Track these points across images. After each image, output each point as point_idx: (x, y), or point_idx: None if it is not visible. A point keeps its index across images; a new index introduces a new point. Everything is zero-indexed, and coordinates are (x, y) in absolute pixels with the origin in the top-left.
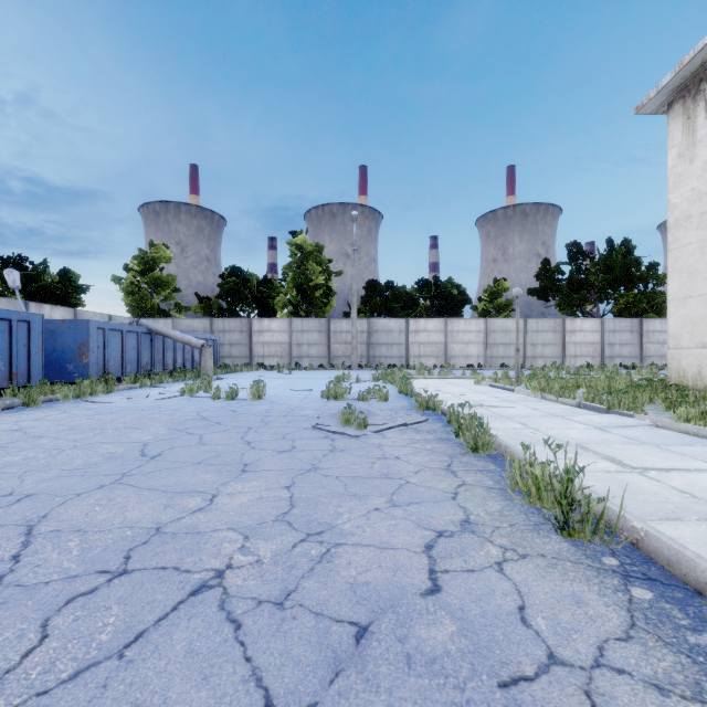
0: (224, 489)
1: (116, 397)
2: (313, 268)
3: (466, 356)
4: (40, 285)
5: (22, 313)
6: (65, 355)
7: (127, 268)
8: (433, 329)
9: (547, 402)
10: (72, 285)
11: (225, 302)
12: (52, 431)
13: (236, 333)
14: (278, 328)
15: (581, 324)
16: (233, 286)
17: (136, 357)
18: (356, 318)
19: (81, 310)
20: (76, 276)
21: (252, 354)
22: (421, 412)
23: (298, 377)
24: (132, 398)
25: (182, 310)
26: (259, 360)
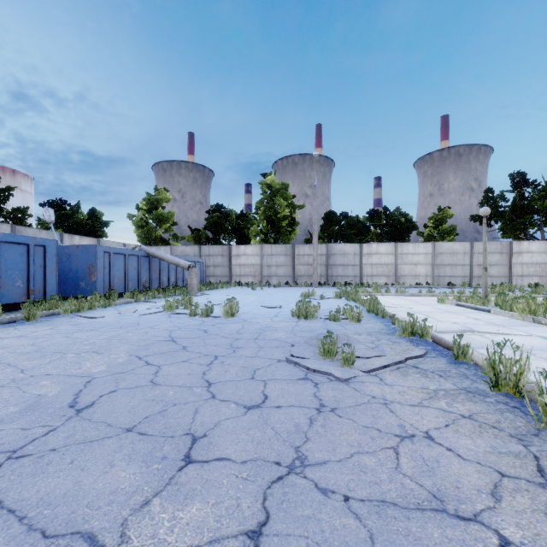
0: (134, 534)
1: (110, 311)
2: (280, 203)
3: (415, 275)
4: (74, 221)
5: (38, 238)
6: (79, 274)
7: (138, 208)
8: (384, 252)
9: (546, 327)
10: (97, 221)
11: (211, 232)
12: (15, 353)
13: (219, 256)
14: (252, 252)
15: (528, 245)
16: (217, 219)
17: (136, 276)
18: (316, 243)
19: (102, 240)
20: (101, 214)
21: (231, 273)
22: (406, 338)
23: (268, 293)
24: (121, 313)
25: (179, 240)
26: (236, 279)
